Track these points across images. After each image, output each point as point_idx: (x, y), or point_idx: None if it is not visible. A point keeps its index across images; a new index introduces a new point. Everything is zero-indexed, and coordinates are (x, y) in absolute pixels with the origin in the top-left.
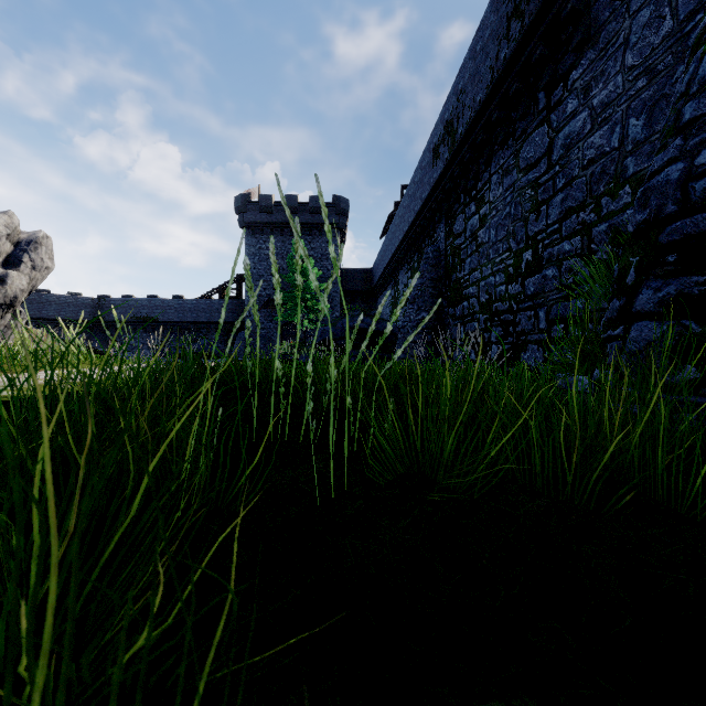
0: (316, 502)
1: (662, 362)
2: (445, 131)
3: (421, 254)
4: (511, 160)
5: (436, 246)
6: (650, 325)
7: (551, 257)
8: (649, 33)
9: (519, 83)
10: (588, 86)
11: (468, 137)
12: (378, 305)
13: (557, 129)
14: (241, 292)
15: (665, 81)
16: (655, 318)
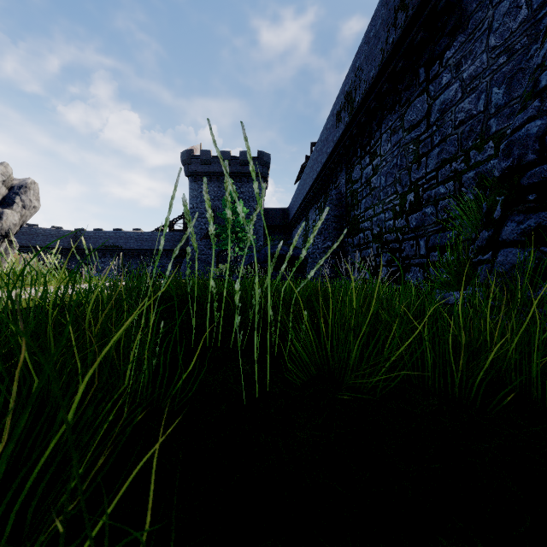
0: (242, 401)
1: (524, 281)
2: (345, 100)
3: (327, 196)
4: (397, 122)
5: (338, 190)
6: (514, 251)
7: (429, 198)
8: (508, 20)
9: (404, 61)
10: (459, 63)
11: (363, 104)
12: (293, 236)
13: (434, 97)
14: (186, 226)
15: (521, 57)
16: (518, 245)
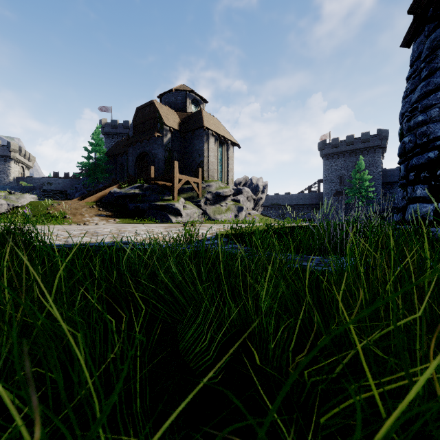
0: None
1: None
2: None
3: None
4: None
5: None
6: None
7: None
8: None
9: None
10: None
11: None
12: None
13: None
14: (319, 188)
15: None
16: None
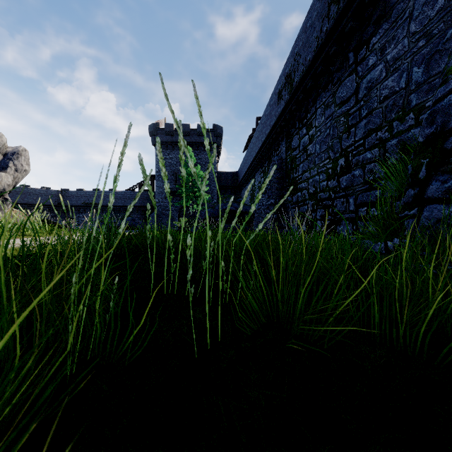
0: (194, 354)
1: (449, 234)
2: (286, 81)
3: (270, 161)
4: (330, 98)
5: (280, 156)
6: (439, 207)
7: (357, 162)
8: (427, 9)
9: (335, 47)
10: (383, 47)
11: (301, 84)
12: (242, 195)
13: (362, 77)
14: (153, 187)
15: (439, 41)
16: (443, 202)
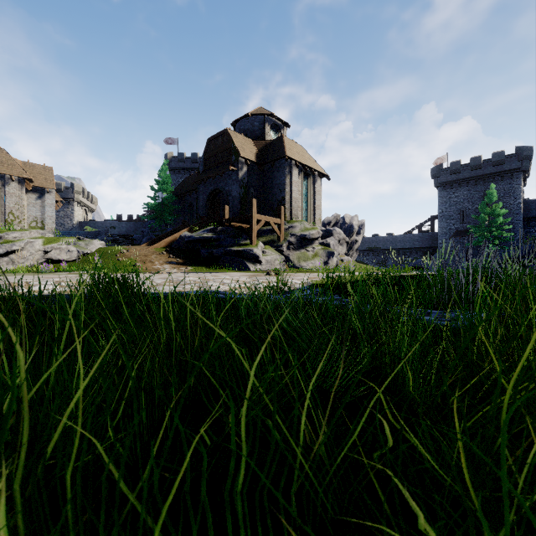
0: None
1: None
2: None
3: None
4: None
5: None
6: None
7: None
8: None
9: None
10: None
11: None
12: None
13: None
14: (432, 227)
15: None
16: None
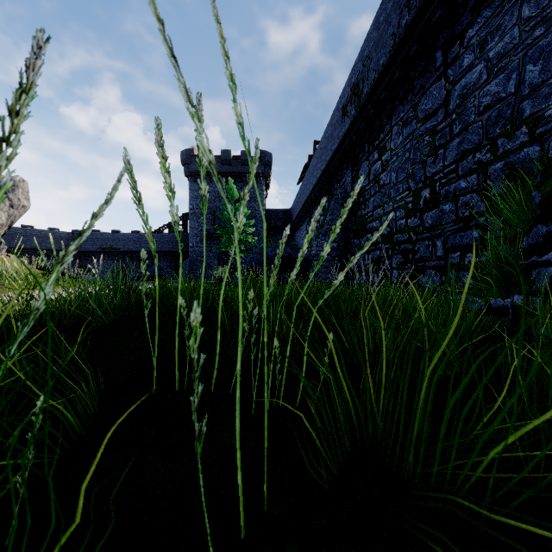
0: None
1: None
2: (352, 93)
3: (331, 195)
4: (410, 112)
5: (344, 189)
6: None
7: (447, 194)
8: None
9: (418, 45)
10: (484, 41)
11: (372, 95)
12: (296, 237)
13: (454, 82)
14: (186, 228)
15: None
16: None
